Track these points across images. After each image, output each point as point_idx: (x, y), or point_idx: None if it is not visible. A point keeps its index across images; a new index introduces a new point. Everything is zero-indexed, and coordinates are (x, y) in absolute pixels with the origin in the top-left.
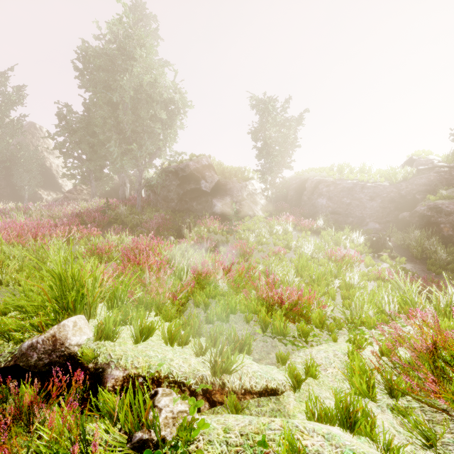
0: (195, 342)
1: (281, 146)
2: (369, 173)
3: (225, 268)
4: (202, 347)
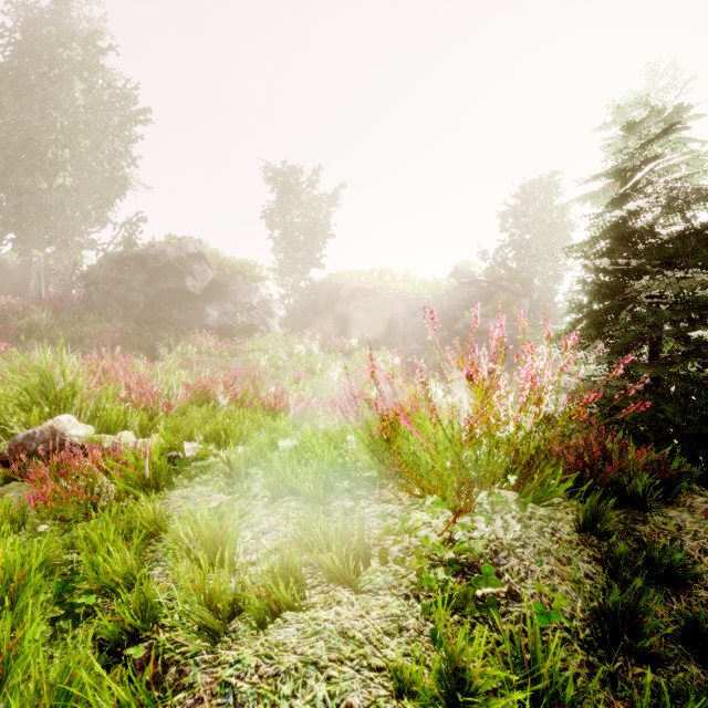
0: (199, 434)
1: (308, 237)
2: (413, 283)
3: (228, 384)
4: (207, 436)
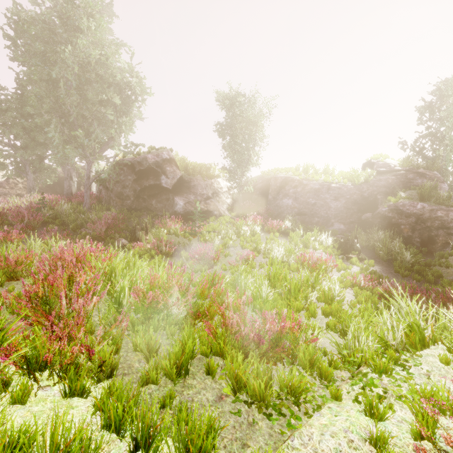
0: None
1: (248, 144)
2: (333, 174)
3: (182, 287)
4: None
